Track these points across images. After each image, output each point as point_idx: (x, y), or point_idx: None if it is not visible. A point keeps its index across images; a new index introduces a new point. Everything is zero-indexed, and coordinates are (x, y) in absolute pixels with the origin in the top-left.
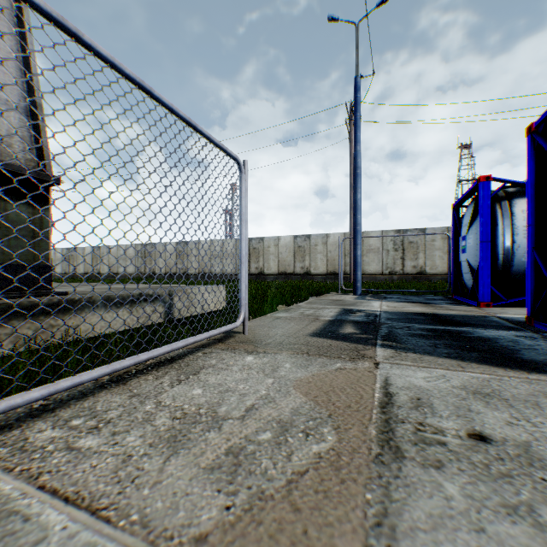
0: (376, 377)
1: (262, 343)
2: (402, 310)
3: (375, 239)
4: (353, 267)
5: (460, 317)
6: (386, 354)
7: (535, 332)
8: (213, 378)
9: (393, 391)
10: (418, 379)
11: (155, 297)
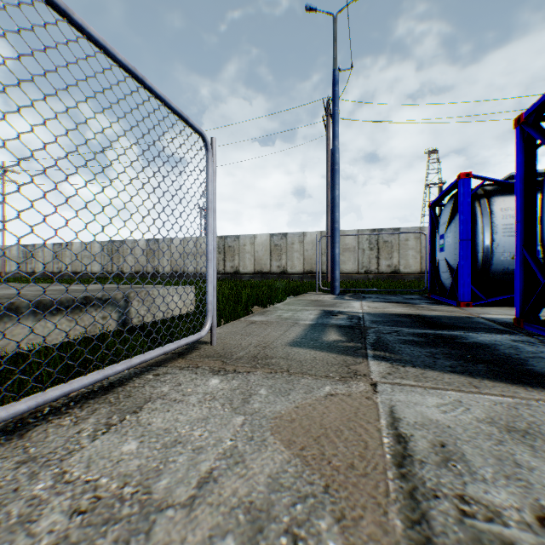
0: (378, 407)
1: (233, 357)
2: (384, 311)
3: (351, 238)
4: (331, 265)
5: (445, 319)
6: (382, 369)
7: (529, 336)
8: (159, 418)
9: (405, 431)
10: (430, 408)
11: (105, 300)
